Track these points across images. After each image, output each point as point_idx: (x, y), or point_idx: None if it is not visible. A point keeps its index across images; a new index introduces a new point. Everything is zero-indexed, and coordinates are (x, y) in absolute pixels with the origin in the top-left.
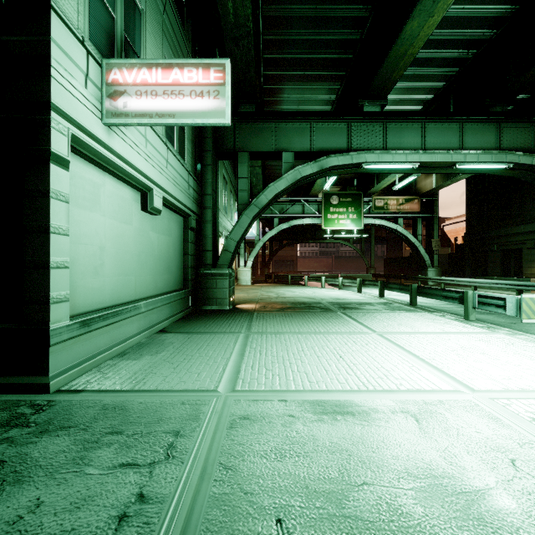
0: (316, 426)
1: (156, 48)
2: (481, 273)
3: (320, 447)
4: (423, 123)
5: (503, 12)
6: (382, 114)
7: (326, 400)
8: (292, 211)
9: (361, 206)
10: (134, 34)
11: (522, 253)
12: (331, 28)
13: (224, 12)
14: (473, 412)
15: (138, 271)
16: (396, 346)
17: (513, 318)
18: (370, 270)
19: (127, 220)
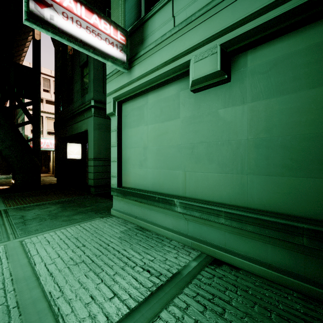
0: None
1: None
2: None
3: None
4: None
5: None
6: None
7: None
8: None
9: None
10: None
11: None
12: None
13: None
14: None
15: (190, 165)
16: None
17: None
18: None
19: (172, 116)
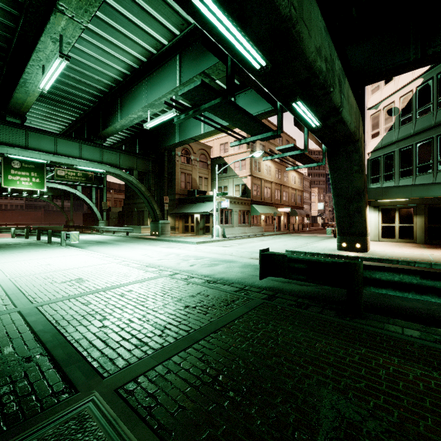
0: None
1: None
2: (131, 224)
3: None
4: (56, 137)
5: (92, 99)
6: (24, 125)
7: None
8: None
9: (44, 173)
10: None
11: (144, 213)
12: None
13: None
14: None
15: None
16: None
17: (95, 244)
18: (69, 222)
19: None
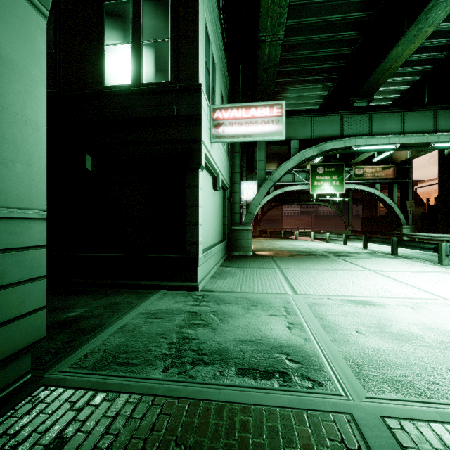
0: (356, 308)
1: (218, 83)
2: None
3: (362, 314)
4: (402, 112)
5: None
6: (368, 107)
7: (355, 299)
8: (285, 180)
9: (343, 174)
10: (214, 81)
11: None
12: (329, 48)
13: (261, 54)
14: (447, 307)
15: (211, 227)
16: (389, 278)
17: None
18: (348, 227)
19: (209, 195)
